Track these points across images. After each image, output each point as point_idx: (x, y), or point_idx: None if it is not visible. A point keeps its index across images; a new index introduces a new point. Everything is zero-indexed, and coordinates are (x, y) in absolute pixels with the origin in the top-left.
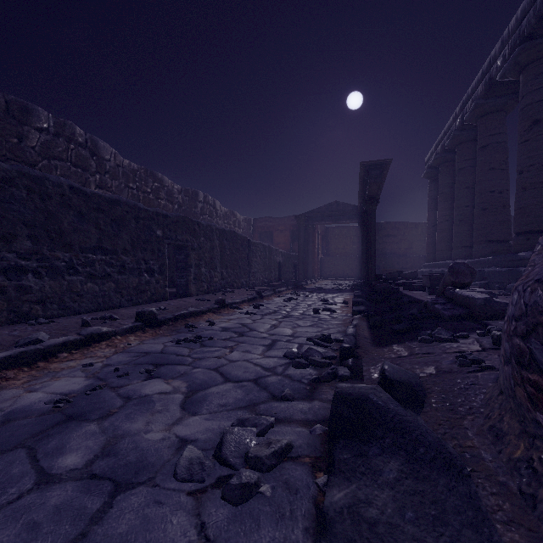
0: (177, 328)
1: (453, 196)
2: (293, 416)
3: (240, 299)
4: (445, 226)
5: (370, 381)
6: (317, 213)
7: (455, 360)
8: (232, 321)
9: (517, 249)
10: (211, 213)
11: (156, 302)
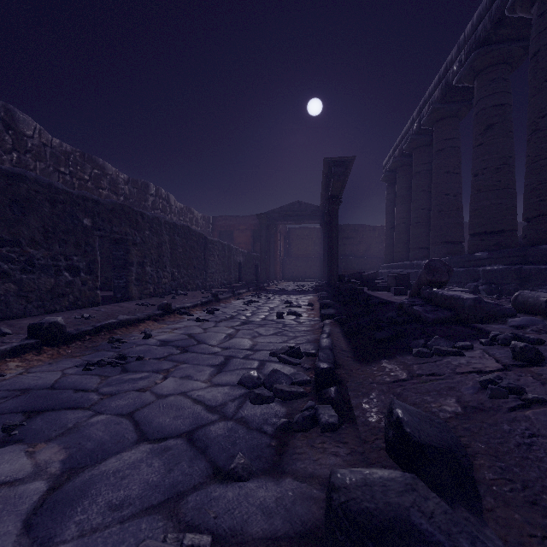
0: (96, 344)
1: (409, 199)
2: (247, 524)
3: (191, 303)
4: (402, 228)
5: (368, 429)
6: (279, 212)
7: (477, 386)
8: (176, 330)
9: (472, 249)
10: (164, 208)
11: (82, 308)
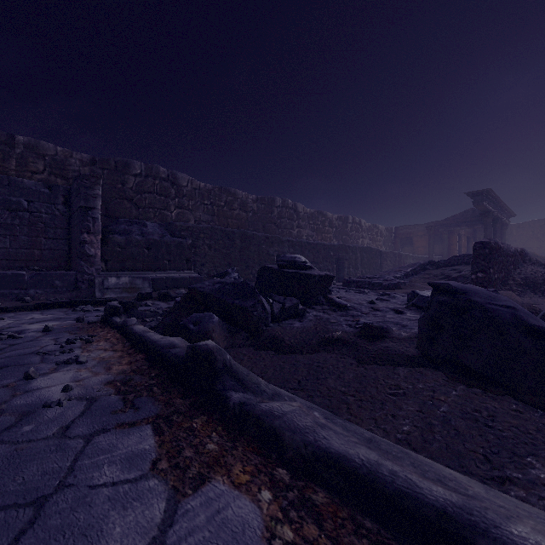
0: None
1: None
2: None
3: None
4: None
5: None
6: (451, 220)
7: None
8: None
9: None
10: (358, 229)
11: None
